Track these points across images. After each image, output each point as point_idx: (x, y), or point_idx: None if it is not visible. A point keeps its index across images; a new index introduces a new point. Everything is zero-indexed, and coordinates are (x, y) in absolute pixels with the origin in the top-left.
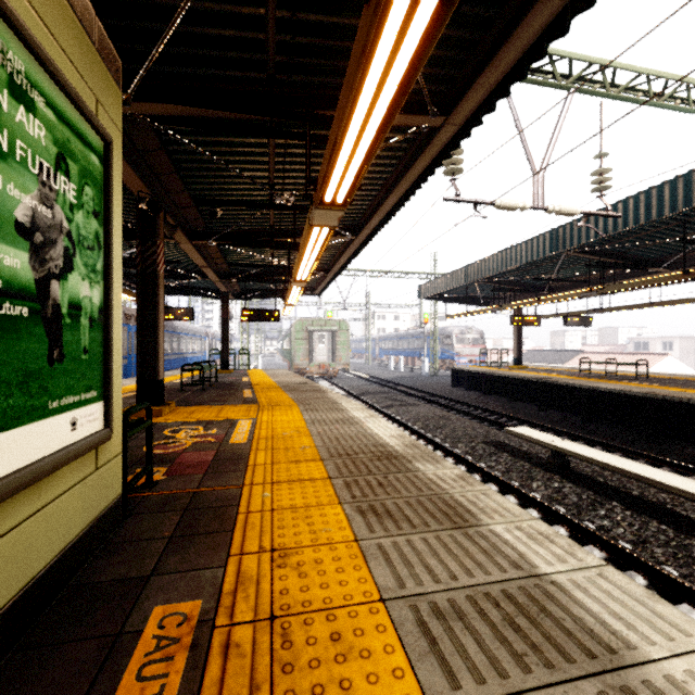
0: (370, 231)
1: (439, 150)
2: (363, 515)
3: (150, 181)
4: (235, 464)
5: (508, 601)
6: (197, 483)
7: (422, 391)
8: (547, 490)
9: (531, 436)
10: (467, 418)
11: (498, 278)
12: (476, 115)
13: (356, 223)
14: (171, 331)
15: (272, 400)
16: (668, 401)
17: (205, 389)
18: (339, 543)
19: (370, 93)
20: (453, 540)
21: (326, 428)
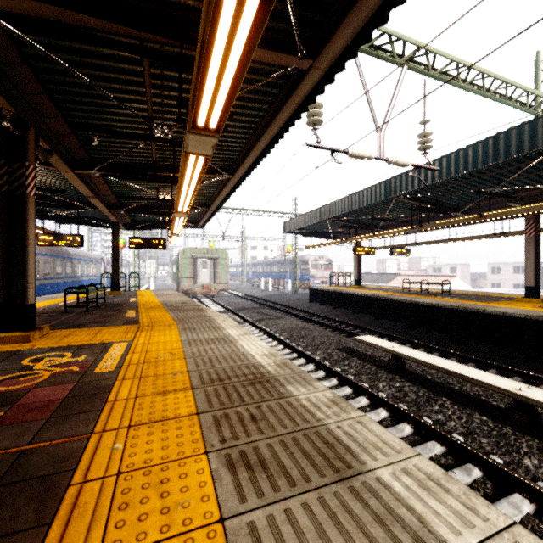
0: (245, 171)
1: (305, 95)
2: (232, 469)
3: (17, 101)
4: (91, 401)
5: None
6: (31, 435)
7: (287, 306)
8: (391, 389)
9: (375, 343)
10: (322, 328)
11: (345, 217)
12: (339, 61)
13: (232, 164)
14: (64, 257)
15: (153, 319)
16: (469, 311)
17: (90, 310)
18: (198, 529)
19: None
20: (340, 502)
21: (201, 348)
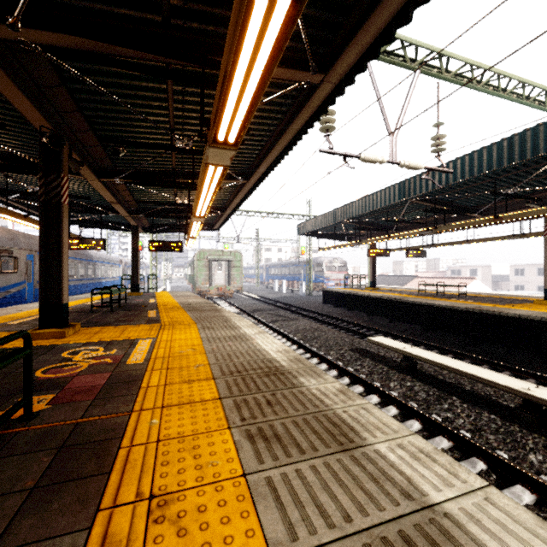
0: (259, 177)
1: (317, 106)
2: (252, 440)
3: (53, 118)
4: (127, 386)
5: (408, 546)
6: (82, 412)
7: (301, 308)
8: (402, 388)
9: (388, 344)
10: (336, 329)
11: (359, 219)
12: (349, 75)
13: (248, 169)
14: (86, 259)
15: (173, 319)
16: (484, 314)
17: (114, 310)
18: (226, 480)
19: (259, 19)
20: (342, 466)
21: (220, 345)
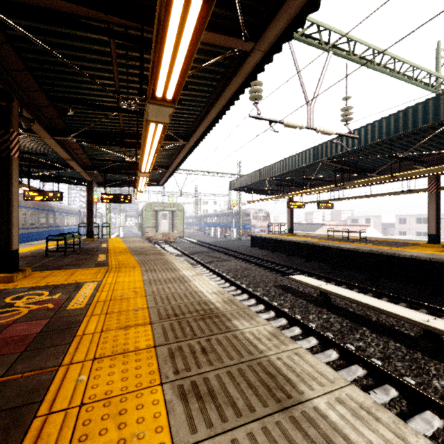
0: (197, 138)
1: (248, 73)
2: (184, 400)
3: (3, 76)
4: (62, 335)
5: None
6: (5, 368)
7: (232, 250)
8: (320, 320)
9: (306, 281)
10: (262, 268)
11: (280, 177)
12: (277, 44)
13: (187, 132)
14: (47, 210)
15: (120, 262)
16: (382, 255)
17: (68, 254)
18: None
19: None
20: (282, 431)
21: (160, 287)
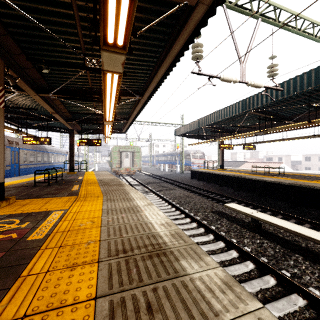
0: (150, 94)
1: (192, 29)
2: None
3: None
4: (7, 275)
5: None
6: None
7: (177, 181)
8: (254, 245)
9: (239, 209)
10: (200, 196)
11: (214, 125)
12: None
13: (142, 89)
14: (43, 151)
15: (88, 192)
16: (302, 187)
17: (51, 184)
18: None
19: None
20: None
21: (115, 217)
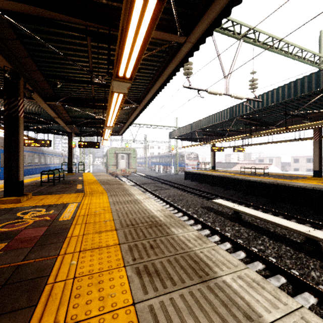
0: (146, 102)
1: (182, 57)
2: (139, 276)
3: (13, 61)
4: (57, 236)
5: None
6: (23, 256)
7: (171, 182)
8: (233, 231)
9: (224, 204)
10: (192, 195)
11: (206, 129)
12: (202, 38)
13: (139, 98)
14: (40, 153)
15: (92, 190)
16: (279, 185)
17: (55, 184)
18: (120, 309)
19: None
20: (201, 294)
21: (121, 206)
